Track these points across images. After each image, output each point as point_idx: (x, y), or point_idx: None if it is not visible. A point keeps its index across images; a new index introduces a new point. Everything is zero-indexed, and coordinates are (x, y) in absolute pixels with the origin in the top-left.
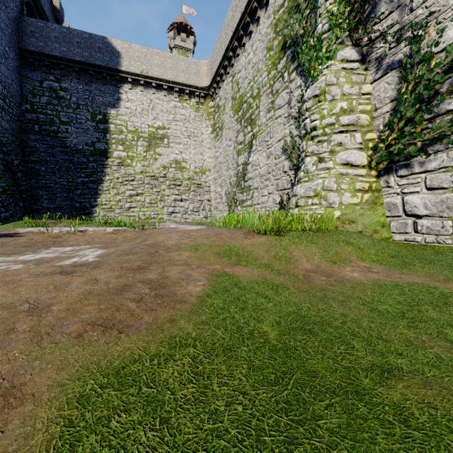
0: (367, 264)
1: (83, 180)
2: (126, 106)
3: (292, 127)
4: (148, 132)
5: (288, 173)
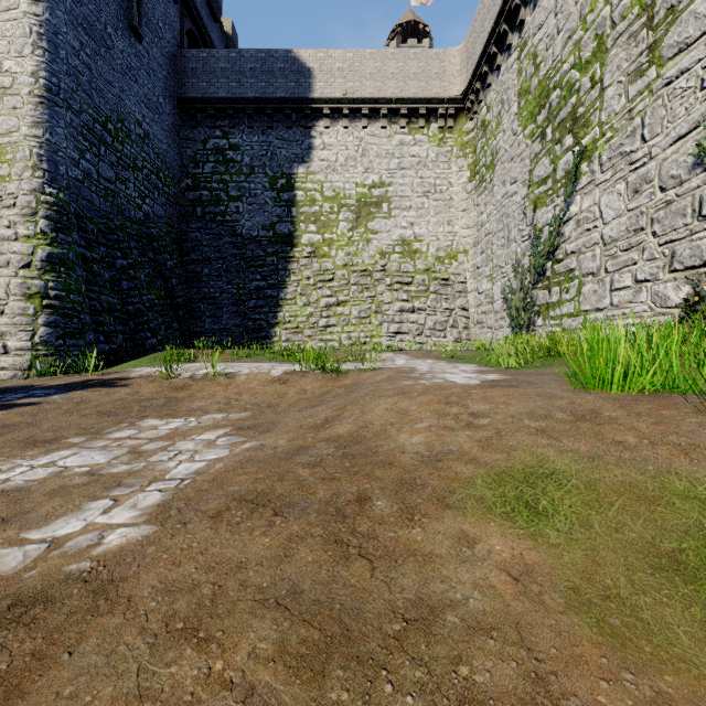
0: None
1: (258, 284)
2: (321, 157)
3: None
4: (355, 195)
5: None
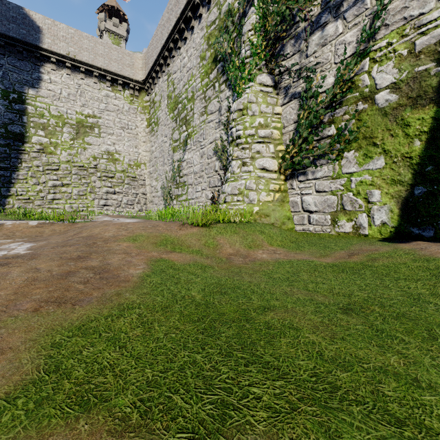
0: (274, 248)
1: None
2: (48, 88)
3: (222, 132)
4: (75, 118)
5: (219, 172)
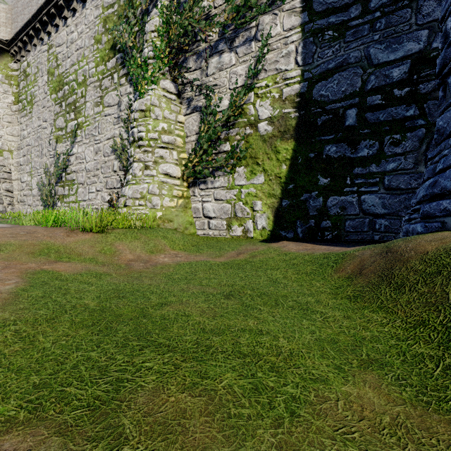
0: (176, 252)
1: None
2: None
3: (122, 130)
4: None
5: (118, 172)
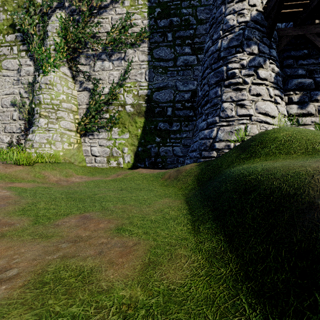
0: (80, 176)
1: None
2: None
3: (22, 90)
4: None
5: (18, 121)
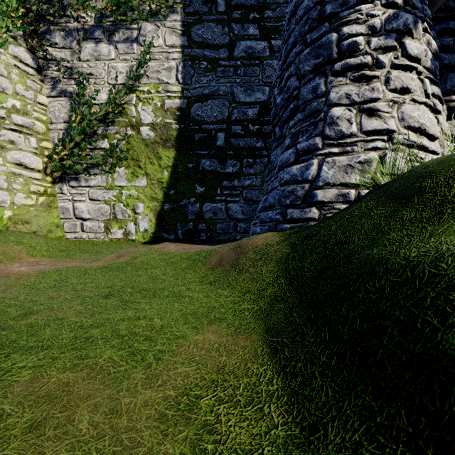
0: (37, 259)
1: None
2: None
3: None
4: None
5: None
